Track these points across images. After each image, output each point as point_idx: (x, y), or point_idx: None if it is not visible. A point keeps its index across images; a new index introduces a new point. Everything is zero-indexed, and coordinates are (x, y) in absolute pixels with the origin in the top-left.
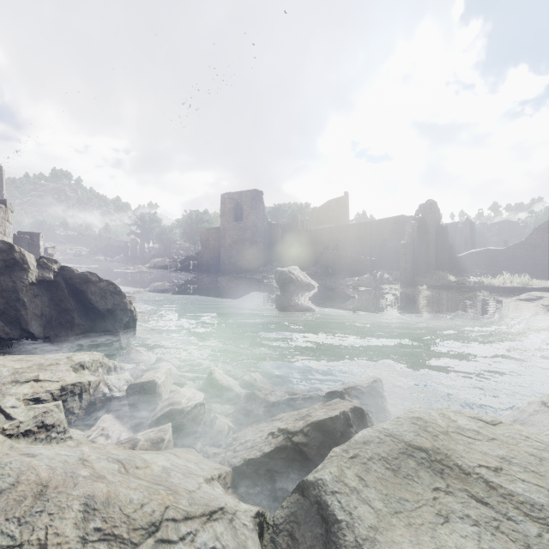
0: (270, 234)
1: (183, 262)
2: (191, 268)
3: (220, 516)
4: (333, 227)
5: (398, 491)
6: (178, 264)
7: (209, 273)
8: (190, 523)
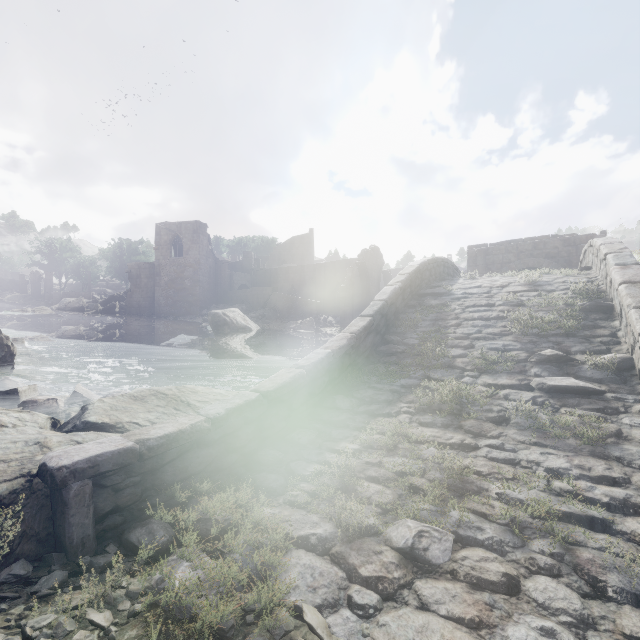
0: (217, 273)
1: (106, 302)
2: (117, 310)
3: (26, 412)
4: (288, 268)
5: (134, 405)
6: (99, 305)
7: (140, 316)
8: (7, 411)
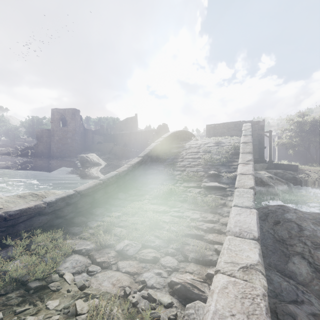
0: (85, 135)
1: (23, 150)
2: (29, 154)
3: None
4: (123, 133)
5: (19, 200)
6: (19, 152)
7: (43, 157)
8: None
